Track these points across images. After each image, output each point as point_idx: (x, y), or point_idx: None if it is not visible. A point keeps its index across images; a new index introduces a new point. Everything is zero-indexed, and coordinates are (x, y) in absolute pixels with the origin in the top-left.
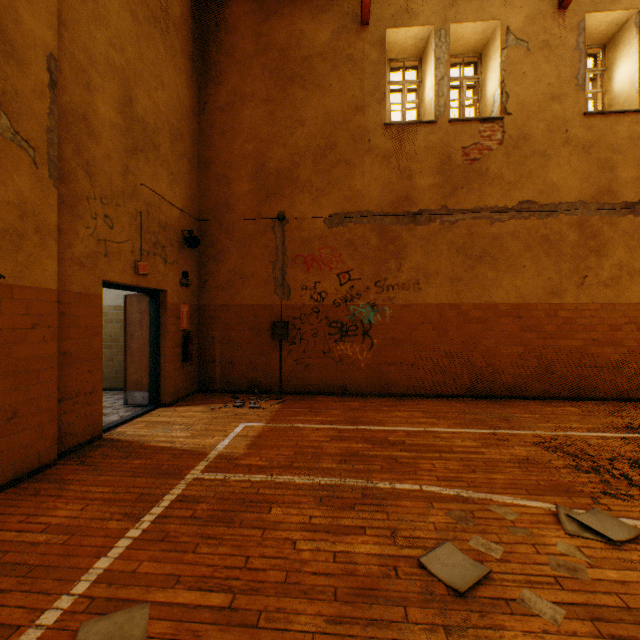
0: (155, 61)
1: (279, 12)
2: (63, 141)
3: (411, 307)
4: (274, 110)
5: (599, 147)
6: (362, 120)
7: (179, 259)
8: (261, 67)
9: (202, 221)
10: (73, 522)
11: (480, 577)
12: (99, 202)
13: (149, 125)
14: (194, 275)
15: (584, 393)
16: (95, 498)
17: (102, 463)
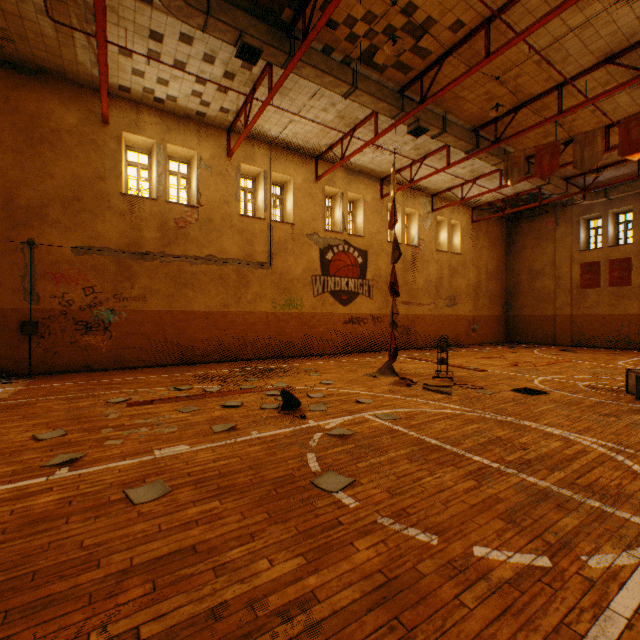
0: None
1: (29, 87)
2: None
3: (141, 312)
4: (24, 160)
5: (247, 233)
6: (104, 186)
7: None
8: (10, 123)
9: None
10: None
11: (127, 399)
12: None
13: None
14: None
15: (240, 357)
16: None
17: None
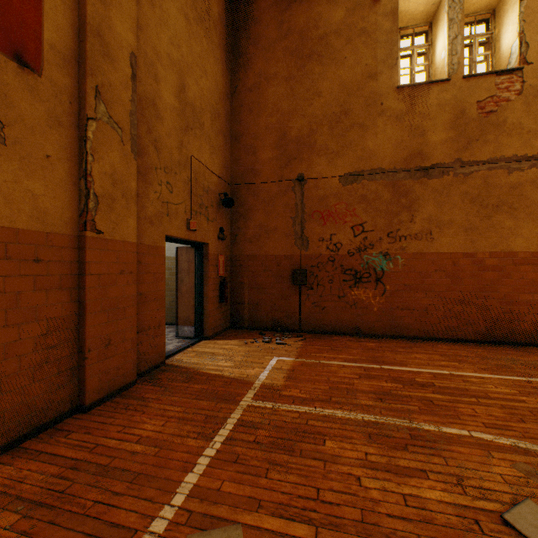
0: (200, 54)
1: (298, 0)
2: (139, 123)
3: (423, 256)
4: (294, 86)
5: None
6: (375, 86)
7: (217, 217)
8: (283, 50)
9: (233, 185)
10: (159, 436)
11: None
12: (163, 171)
13: (196, 107)
14: (227, 231)
15: None
16: (171, 416)
17: (170, 385)
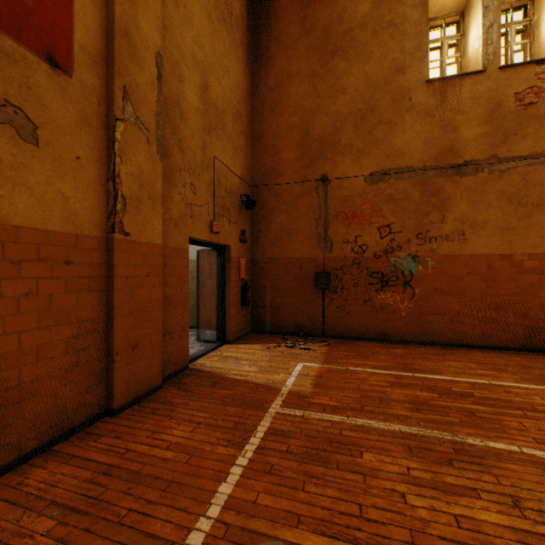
0: (223, 53)
1: None
2: (164, 124)
3: (455, 258)
4: (317, 83)
5: None
6: (403, 80)
7: (238, 219)
8: (305, 47)
9: (254, 187)
10: (188, 443)
11: None
12: (187, 173)
13: (219, 107)
14: (248, 233)
15: None
16: (199, 422)
17: (195, 390)
